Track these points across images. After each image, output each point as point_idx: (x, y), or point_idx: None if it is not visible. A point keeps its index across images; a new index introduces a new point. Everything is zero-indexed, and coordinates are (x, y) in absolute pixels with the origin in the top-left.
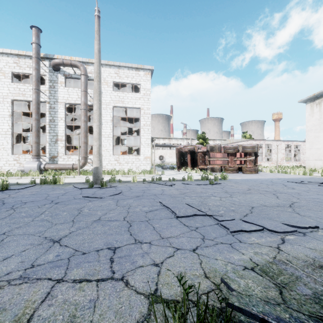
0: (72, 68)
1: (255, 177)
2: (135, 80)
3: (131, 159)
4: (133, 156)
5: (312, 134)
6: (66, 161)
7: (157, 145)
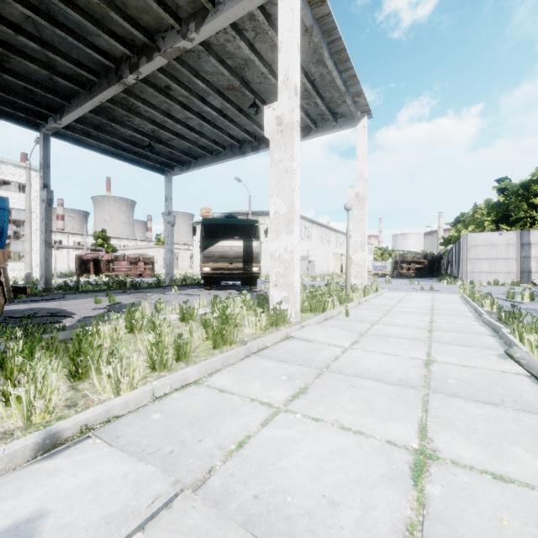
0: None
1: (148, 279)
2: (24, 180)
3: (19, 266)
4: (21, 263)
5: (196, 249)
6: None
7: None
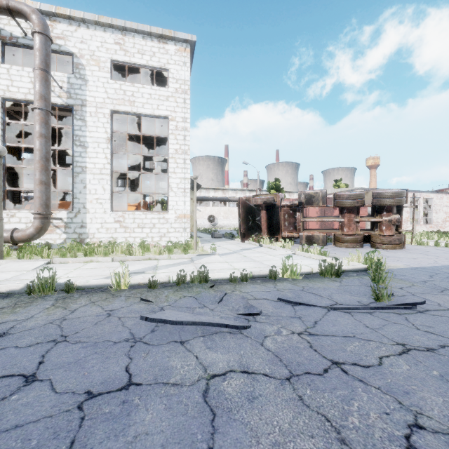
0: (14, 19)
1: (431, 262)
2: (158, 61)
3: (149, 220)
4: (154, 213)
5: None
6: (4, 224)
7: (205, 197)
